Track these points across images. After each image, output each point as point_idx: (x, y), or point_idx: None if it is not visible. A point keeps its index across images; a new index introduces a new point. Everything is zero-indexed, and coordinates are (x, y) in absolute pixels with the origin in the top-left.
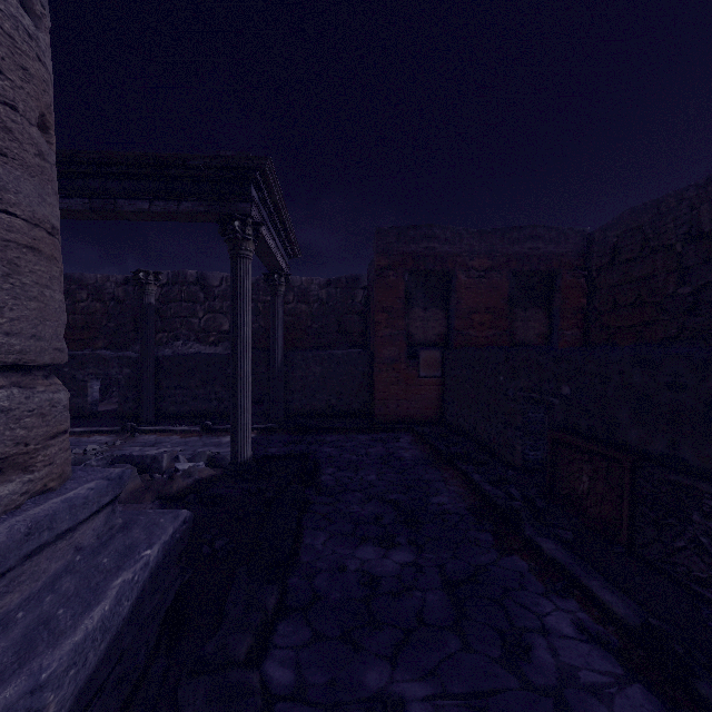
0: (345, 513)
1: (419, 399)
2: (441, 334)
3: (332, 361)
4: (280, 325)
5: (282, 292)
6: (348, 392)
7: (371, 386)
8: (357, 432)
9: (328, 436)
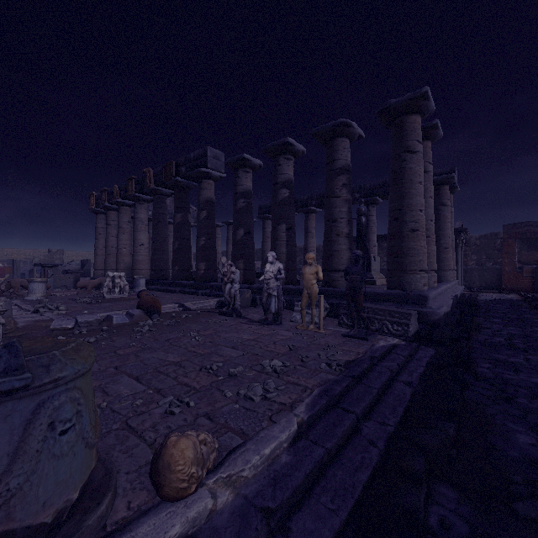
0: (487, 299)
1: (523, 284)
2: (536, 260)
3: (482, 270)
4: (462, 259)
5: (462, 249)
6: (490, 282)
7: (500, 280)
8: (493, 293)
9: (481, 293)
